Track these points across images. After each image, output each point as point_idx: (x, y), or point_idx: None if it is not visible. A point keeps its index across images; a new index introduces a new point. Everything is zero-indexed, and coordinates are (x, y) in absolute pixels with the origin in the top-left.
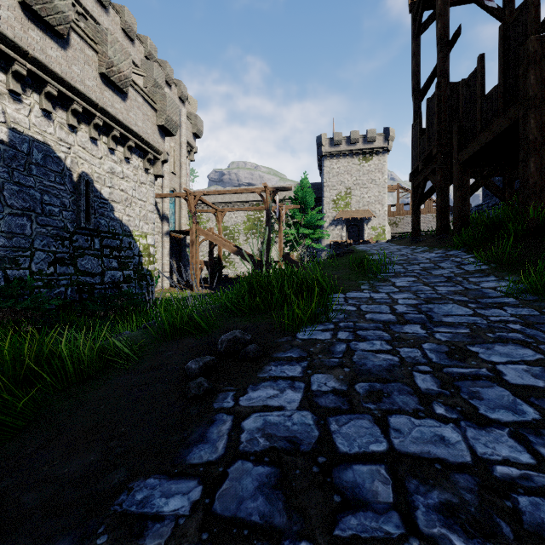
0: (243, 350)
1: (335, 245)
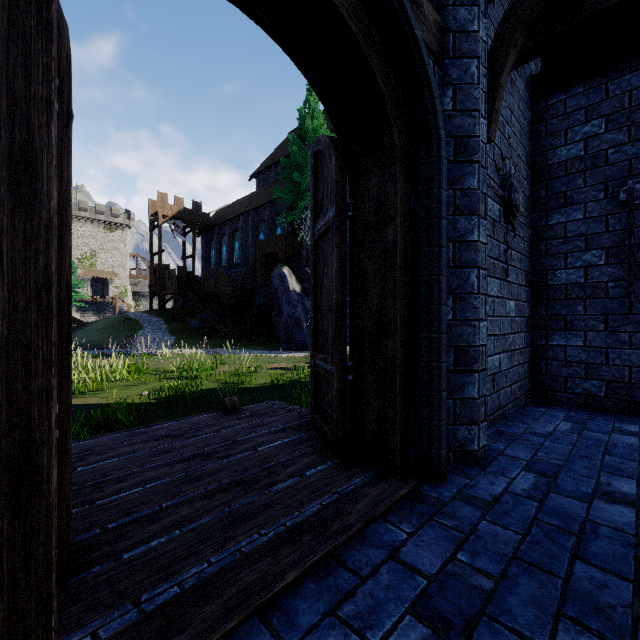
0: (133, 335)
1: (81, 299)
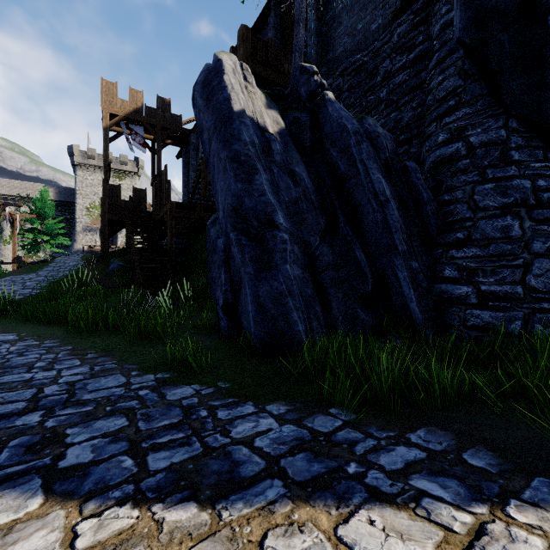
0: None
1: (90, 249)
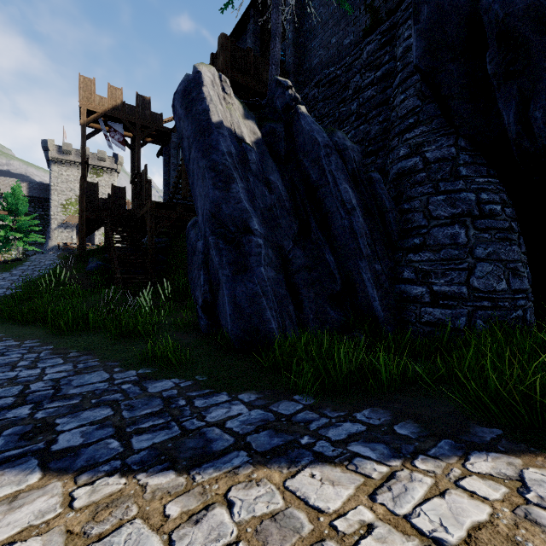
0: None
1: (65, 246)
